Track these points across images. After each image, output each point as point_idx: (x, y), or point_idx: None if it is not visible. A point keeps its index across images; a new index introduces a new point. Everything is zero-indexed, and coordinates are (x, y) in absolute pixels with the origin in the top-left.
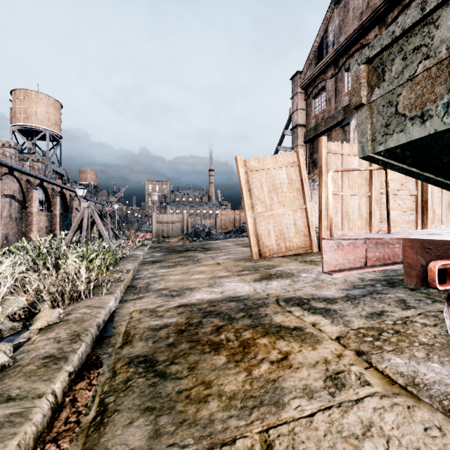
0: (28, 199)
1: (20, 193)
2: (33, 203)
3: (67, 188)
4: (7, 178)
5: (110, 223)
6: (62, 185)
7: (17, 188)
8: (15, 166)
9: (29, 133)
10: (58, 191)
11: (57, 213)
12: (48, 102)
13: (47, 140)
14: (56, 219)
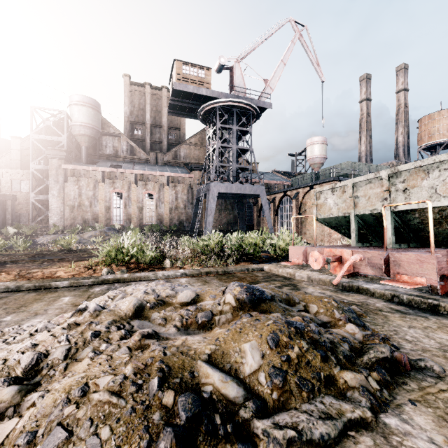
0: None
1: None
2: None
3: None
4: None
5: None
6: None
7: None
8: None
9: (432, 148)
10: None
11: None
12: None
13: None
14: None
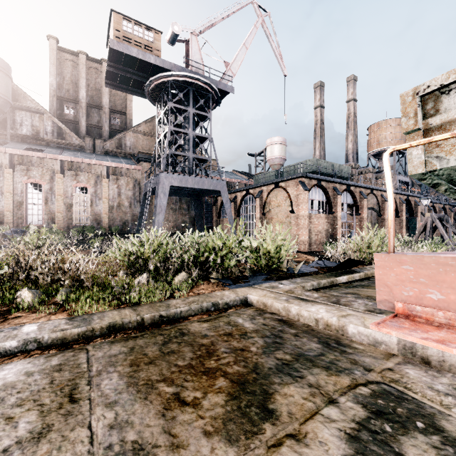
0: (382, 209)
1: (376, 205)
2: (385, 212)
3: (411, 195)
4: (369, 196)
5: (451, 227)
6: (408, 194)
7: (375, 202)
8: (374, 187)
9: (379, 154)
10: (403, 199)
11: (403, 218)
12: (395, 123)
13: (394, 157)
14: (402, 223)
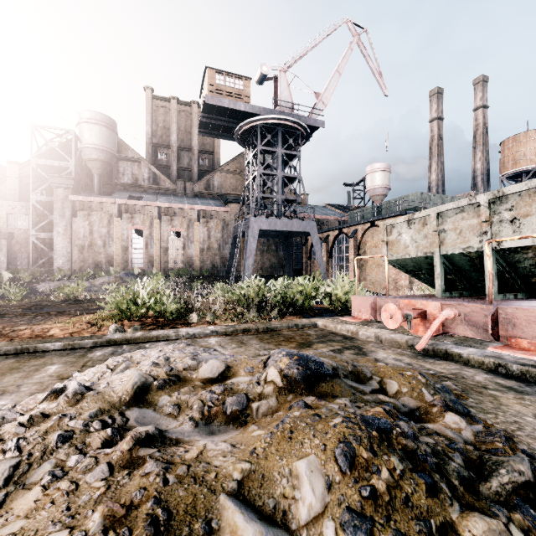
0: None
1: None
2: None
3: None
4: None
5: None
6: None
7: None
8: None
9: (517, 176)
10: None
11: None
12: None
13: None
14: None
